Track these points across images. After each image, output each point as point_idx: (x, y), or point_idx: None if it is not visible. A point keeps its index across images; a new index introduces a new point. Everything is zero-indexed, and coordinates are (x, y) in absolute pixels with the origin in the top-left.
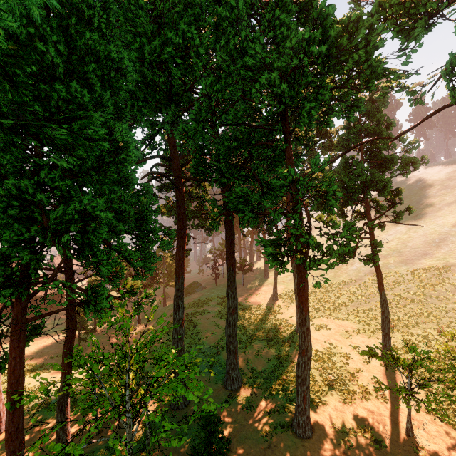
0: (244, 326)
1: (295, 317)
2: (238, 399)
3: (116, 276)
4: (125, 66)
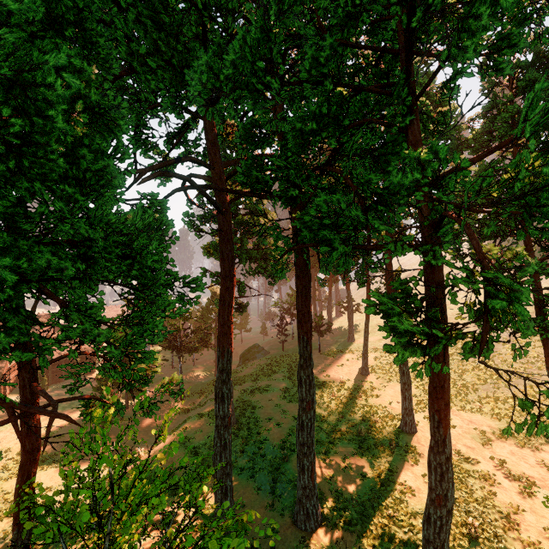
0: (322, 415)
1: (396, 403)
2: None
3: None
4: None
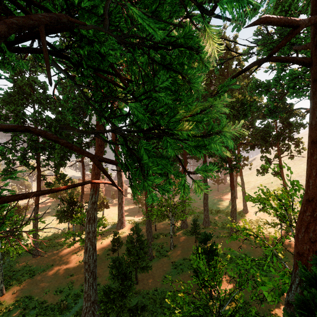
0: (214, 207)
1: None
2: (208, 228)
3: None
4: None
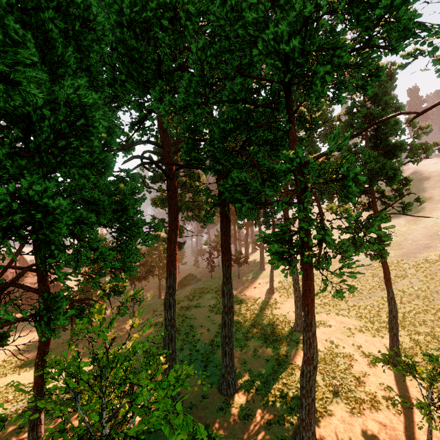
0: (239, 322)
1: (293, 312)
2: (234, 406)
3: (98, 273)
4: (94, 17)
